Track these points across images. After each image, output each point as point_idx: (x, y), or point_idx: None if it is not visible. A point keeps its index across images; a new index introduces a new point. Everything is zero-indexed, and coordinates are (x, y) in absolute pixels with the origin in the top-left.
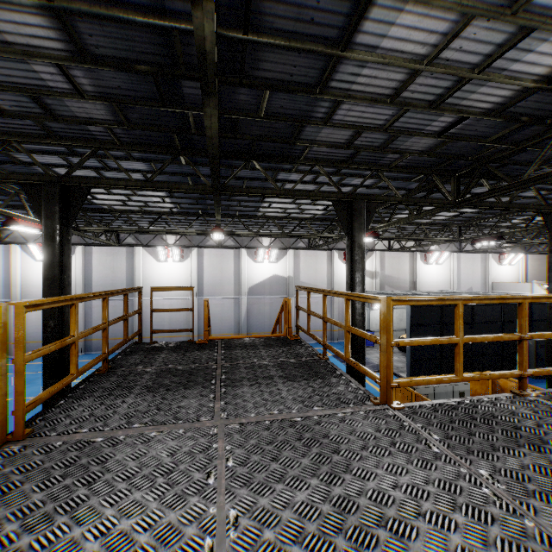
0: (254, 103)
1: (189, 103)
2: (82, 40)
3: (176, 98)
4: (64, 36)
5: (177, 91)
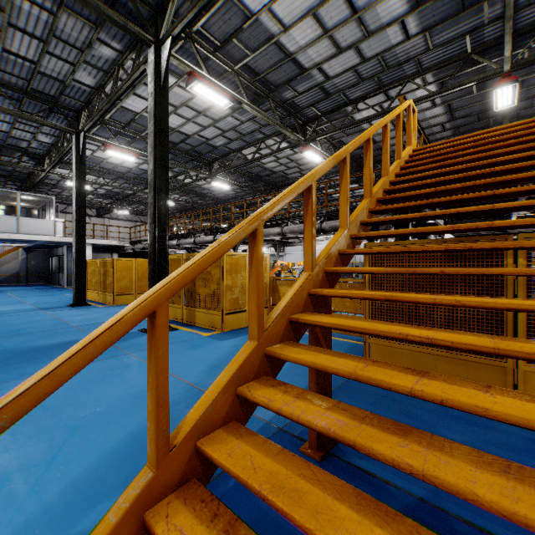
0: (527, 103)
1: (491, 116)
2: (454, 116)
3: (485, 117)
4: (449, 117)
5: (486, 115)
